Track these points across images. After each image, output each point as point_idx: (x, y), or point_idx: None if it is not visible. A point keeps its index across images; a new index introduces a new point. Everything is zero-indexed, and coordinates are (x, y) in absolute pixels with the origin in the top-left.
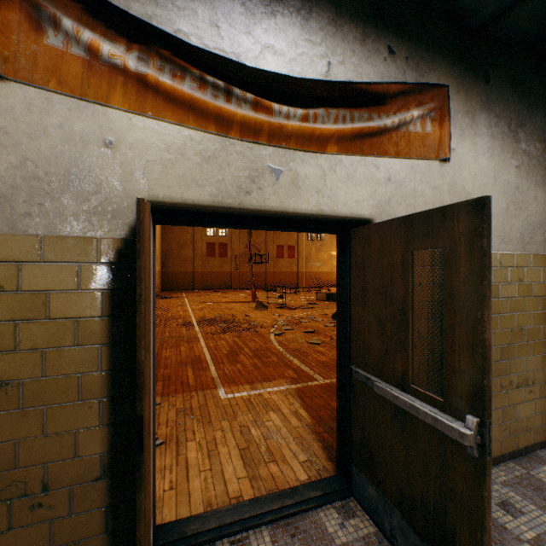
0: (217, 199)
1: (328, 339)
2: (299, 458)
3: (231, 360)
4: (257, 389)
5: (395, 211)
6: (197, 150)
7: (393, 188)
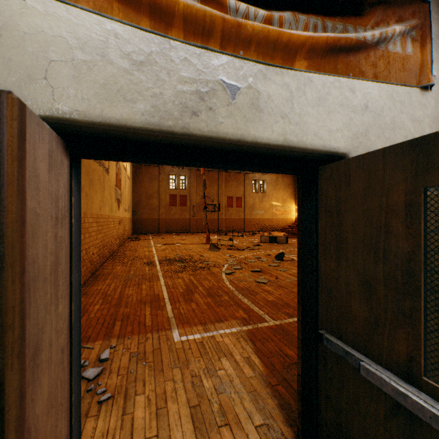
0: (153, 119)
1: (273, 279)
2: (254, 421)
3: (186, 299)
4: (209, 331)
5: (373, 145)
6: (124, 51)
7: (371, 117)
